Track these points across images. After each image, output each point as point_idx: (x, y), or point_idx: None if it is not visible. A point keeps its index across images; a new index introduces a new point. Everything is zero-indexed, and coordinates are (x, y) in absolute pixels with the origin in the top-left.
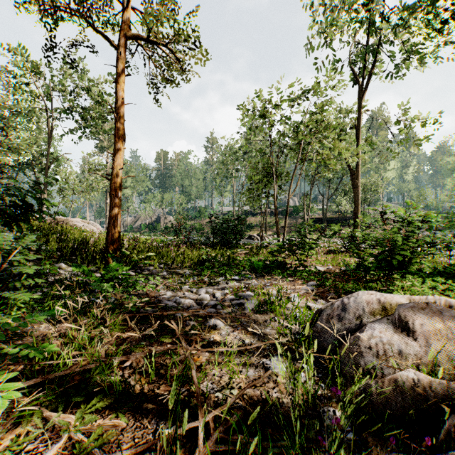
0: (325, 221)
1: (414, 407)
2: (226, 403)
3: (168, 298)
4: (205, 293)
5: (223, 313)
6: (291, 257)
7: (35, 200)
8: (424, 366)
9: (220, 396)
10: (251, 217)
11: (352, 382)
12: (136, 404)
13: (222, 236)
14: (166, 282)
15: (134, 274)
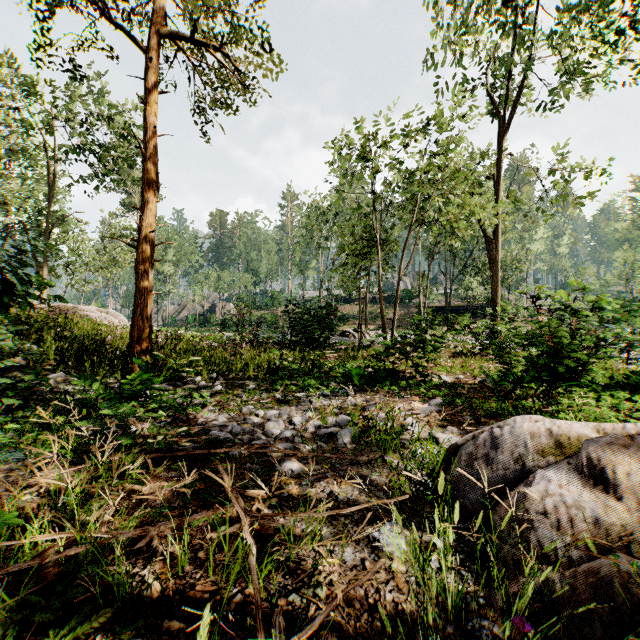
0: (449, 311)
1: (633, 624)
2: (307, 615)
3: (220, 425)
4: (278, 418)
5: (304, 449)
6: (403, 362)
7: (18, 276)
8: (638, 545)
9: (296, 601)
10: (345, 306)
11: (518, 571)
12: (151, 622)
13: (304, 332)
14: (219, 401)
15: (171, 388)
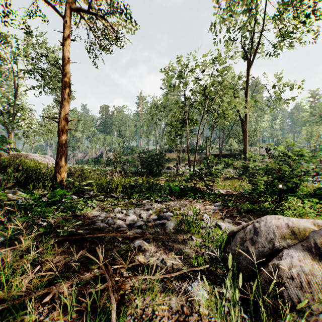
0: (221, 156)
1: None
2: None
3: (101, 219)
4: (133, 214)
5: (147, 232)
6: (199, 183)
7: None
8: None
9: None
10: (169, 154)
11: (277, 315)
12: None
13: (148, 167)
14: (102, 204)
15: (76, 197)
